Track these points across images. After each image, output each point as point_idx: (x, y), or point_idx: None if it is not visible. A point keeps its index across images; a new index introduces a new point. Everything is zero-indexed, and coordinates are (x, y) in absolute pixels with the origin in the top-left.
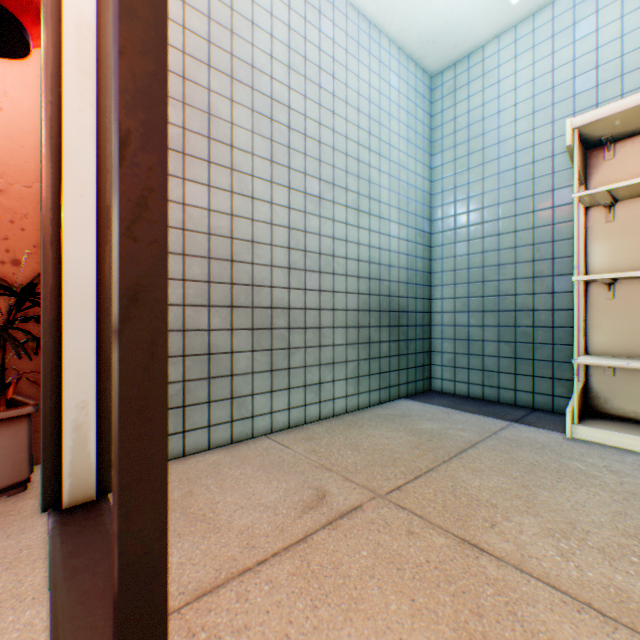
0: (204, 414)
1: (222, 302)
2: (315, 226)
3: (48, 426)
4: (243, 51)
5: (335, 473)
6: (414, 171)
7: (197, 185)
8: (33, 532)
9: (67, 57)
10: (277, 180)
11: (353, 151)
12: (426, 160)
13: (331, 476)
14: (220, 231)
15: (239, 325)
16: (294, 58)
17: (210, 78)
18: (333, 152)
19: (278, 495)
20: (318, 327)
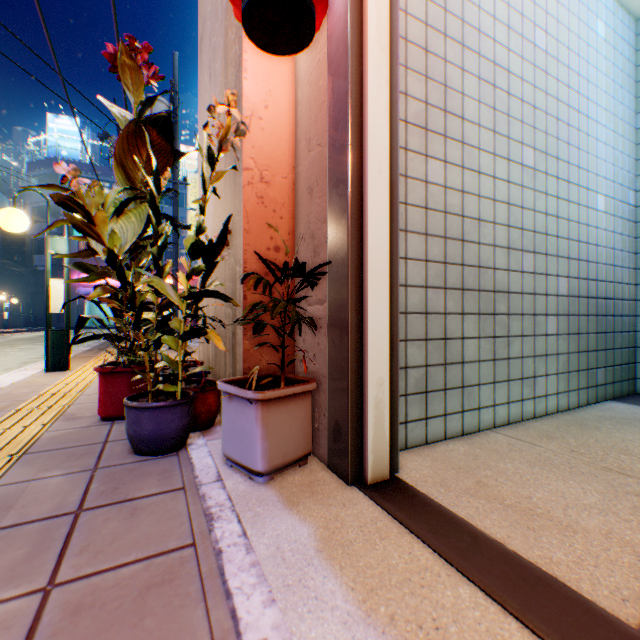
0: (440, 402)
1: (454, 284)
2: (529, 201)
3: (352, 401)
4: (470, 15)
5: (639, 479)
6: (618, 133)
7: (435, 161)
8: (363, 504)
9: (369, 34)
10: (497, 152)
11: (562, 115)
12: (630, 119)
13: (638, 482)
14: (452, 209)
15: (467, 309)
16: (511, 16)
17: (445, 48)
18: (545, 117)
19: (596, 497)
20: (532, 314)
